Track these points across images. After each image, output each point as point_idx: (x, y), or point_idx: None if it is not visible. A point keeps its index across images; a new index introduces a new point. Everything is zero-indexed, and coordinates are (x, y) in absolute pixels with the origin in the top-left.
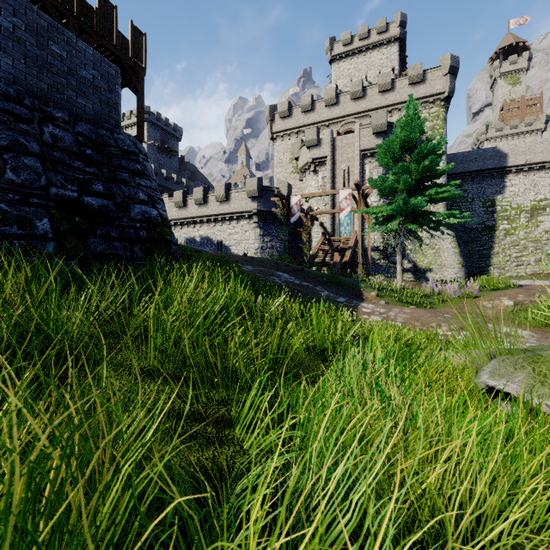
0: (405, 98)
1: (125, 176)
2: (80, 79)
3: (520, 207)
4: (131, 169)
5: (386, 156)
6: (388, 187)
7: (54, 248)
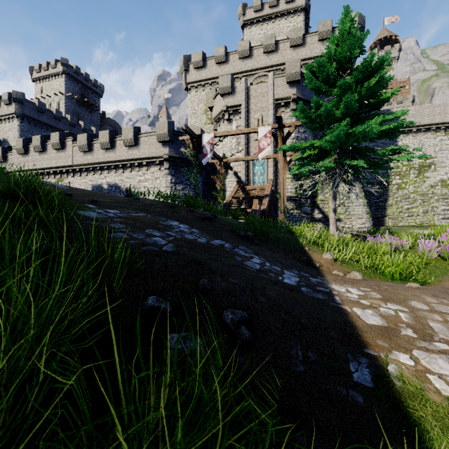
0: (315, 53)
1: None
2: None
3: (410, 164)
4: None
5: (317, 80)
6: (323, 113)
7: None
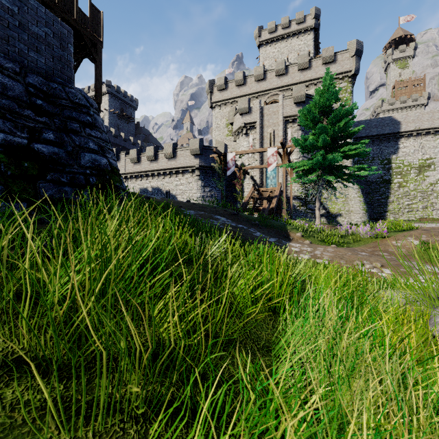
0: (319, 75)
1: (75, 127)
2: (32, 34)
3: (410, 165)
4: (82, 121)
5: (307, 119)
6: (309, 145)
7: (0, 191)
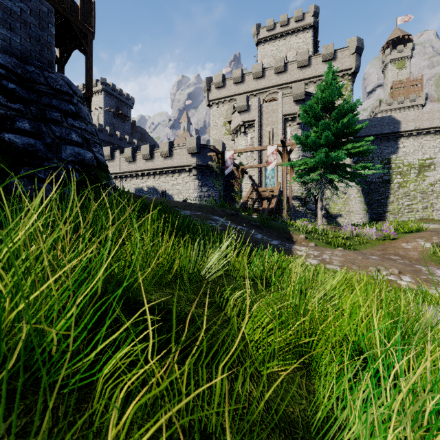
0: (319, 73)
1: (55, 116)
2: (4, 9)
3: (410, 164)
4: (64, 109)
5: (308, 116)
6: (311, 142)
7: None
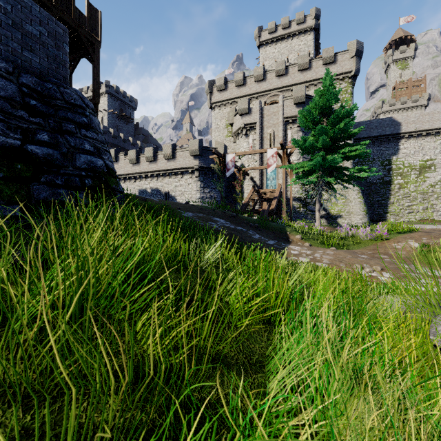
0: (319, 75)
1: (70, 127)
2: (26, 33)
3: (411, 166)
4: (78, 121)
5: (306, 120)
6: (308, 146)
7: None
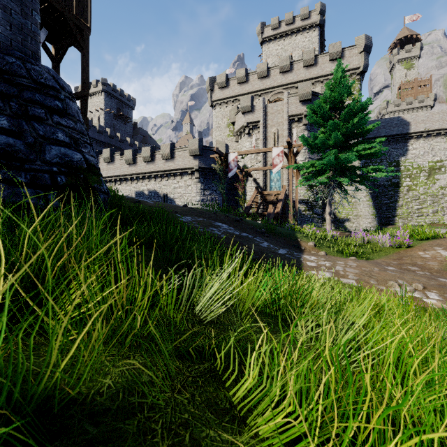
0: (326, 72)
1: (39, 112)
2: None
3: (420, 167)
4: (49, 105)
5: (316, 116)
6: (319, 143)
7: None
